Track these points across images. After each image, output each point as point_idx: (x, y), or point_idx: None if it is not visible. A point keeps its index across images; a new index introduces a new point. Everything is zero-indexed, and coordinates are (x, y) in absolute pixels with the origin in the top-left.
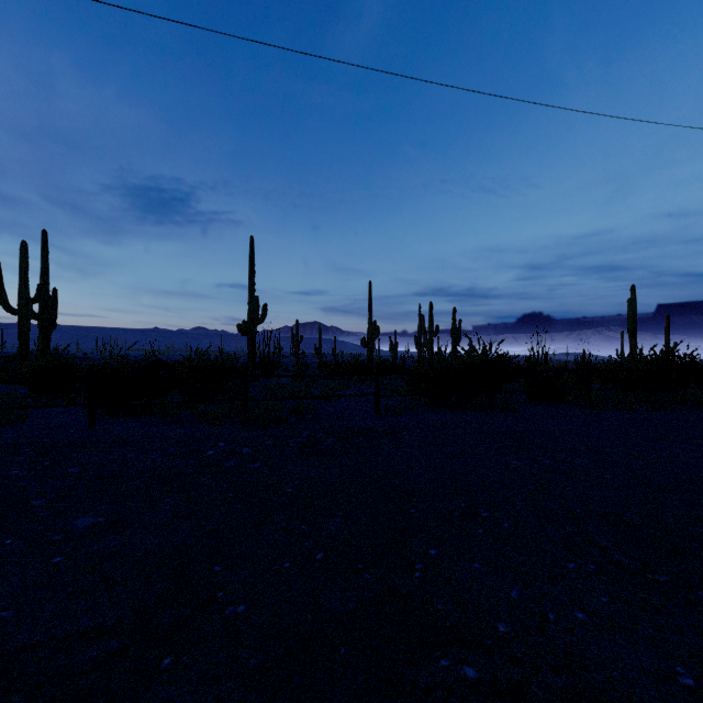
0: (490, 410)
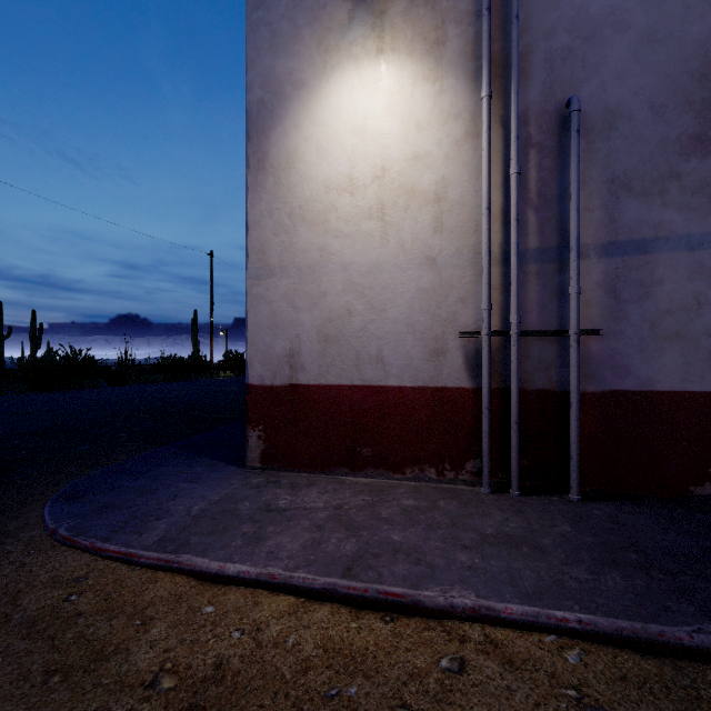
0: (82, 389)
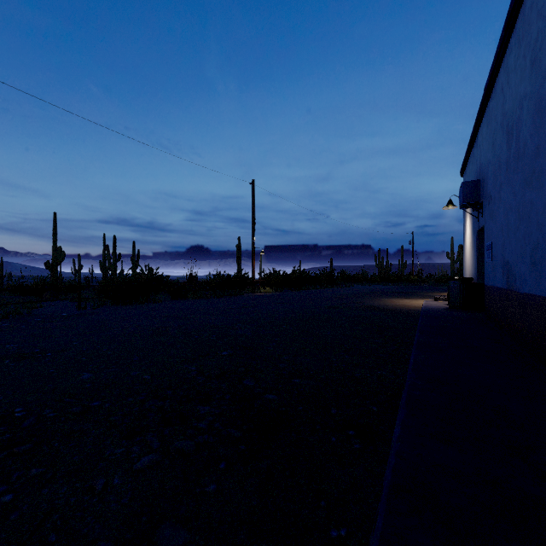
0: (148, 303)
